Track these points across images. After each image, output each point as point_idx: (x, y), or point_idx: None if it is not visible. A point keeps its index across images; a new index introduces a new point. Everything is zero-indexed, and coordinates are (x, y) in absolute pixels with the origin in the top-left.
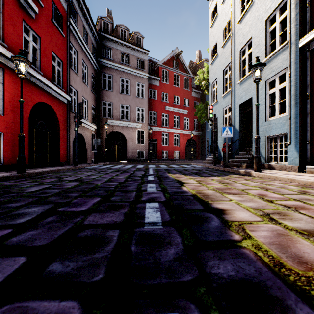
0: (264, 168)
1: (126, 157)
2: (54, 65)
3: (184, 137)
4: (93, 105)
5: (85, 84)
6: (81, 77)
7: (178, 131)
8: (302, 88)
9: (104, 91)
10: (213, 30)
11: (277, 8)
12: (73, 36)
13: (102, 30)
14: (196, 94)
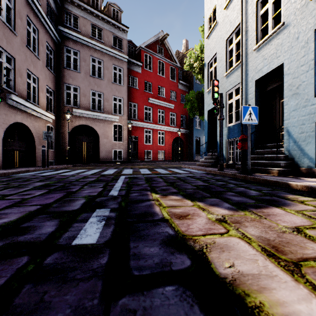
0: (314, 175)
1: (98, 158)
2: None
3: (170, 134)
4: (50, 87)
5: (32, 52)
6: (23, 39)
7: (164, 128)
8: None
9: (67, 71)
10: None
11: None
12: None
13: None
14: (183, 87)
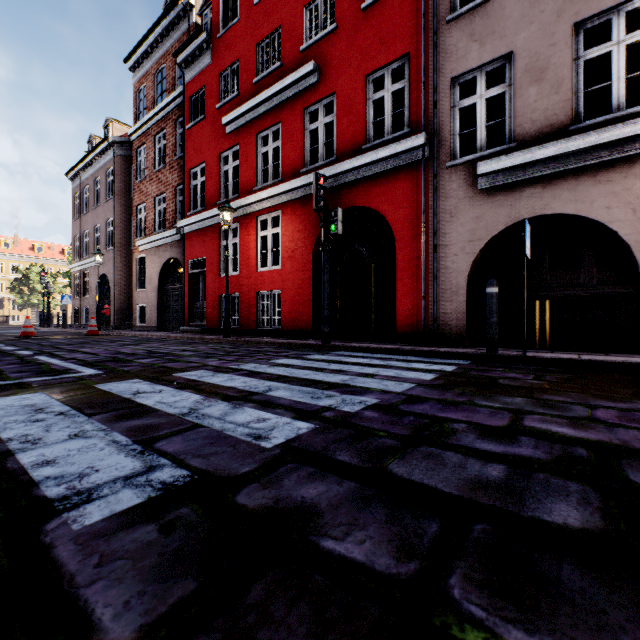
0: None
1: None
2: (380, 97)
3: None
4: None
5: None
6: None
7: None
8: None
9: None
10: None
11: None
12: None
13: None
14: None
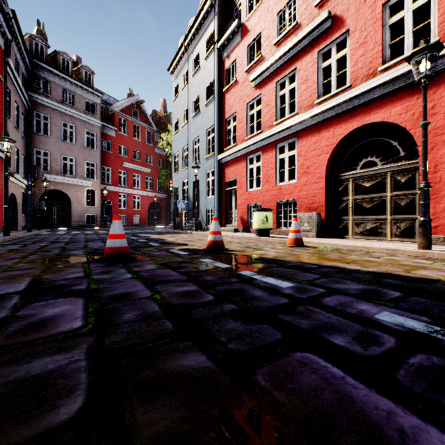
0: (205, 229)
1: (70, 223)
2: None
3: (147, 199)
4: (24, 154)
5: (17, 129)
6: (13, 122)
7: (140, 192)
8: (219, 183)
9: (37, 136)
10: (175, 106)
11: (211, 128)
12: (8, 74)
13: (33, 53)
14: (160, 151)
